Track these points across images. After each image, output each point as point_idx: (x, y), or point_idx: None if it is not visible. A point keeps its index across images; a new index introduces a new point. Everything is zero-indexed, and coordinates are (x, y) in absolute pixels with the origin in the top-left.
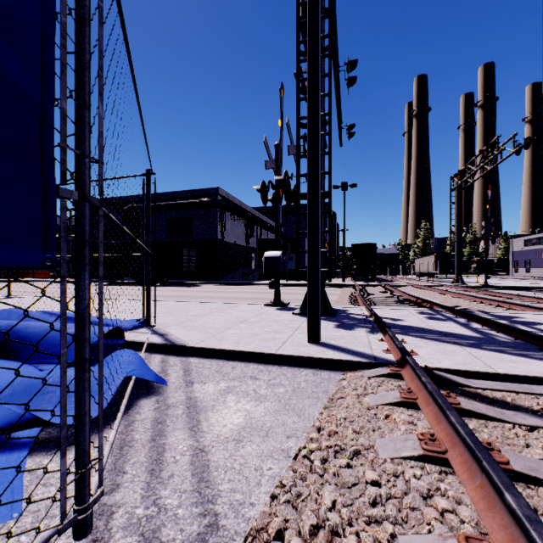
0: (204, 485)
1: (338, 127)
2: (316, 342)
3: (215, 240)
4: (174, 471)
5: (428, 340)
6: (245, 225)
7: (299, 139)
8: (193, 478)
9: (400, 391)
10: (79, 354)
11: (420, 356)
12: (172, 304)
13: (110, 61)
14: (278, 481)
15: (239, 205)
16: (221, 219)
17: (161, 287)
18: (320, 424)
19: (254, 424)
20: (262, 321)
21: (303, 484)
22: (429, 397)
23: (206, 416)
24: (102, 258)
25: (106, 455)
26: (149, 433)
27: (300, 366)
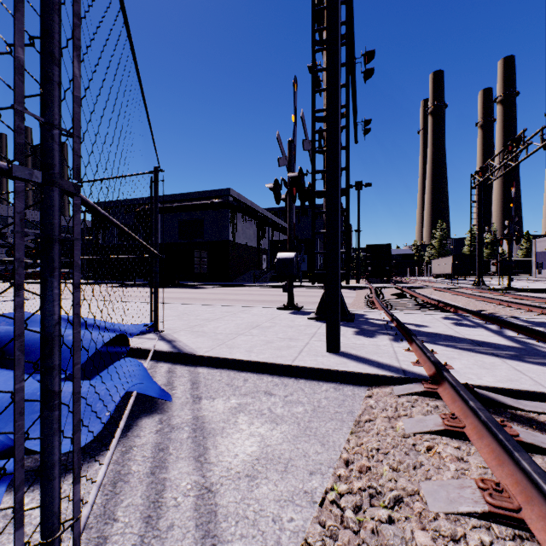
0: (211, 543)
1: (354, 123)
2: (336, 351)
3: (226, 241)
4: (174, 519)
5: (461, 350)
6: (257, 226)
7: (314, 133)
8: (196, 532)
9: (442, 416)
10: (44, 386)
11: (456, 370)
12: (182, 307)
13: (99, 23)
14: (302, 539)
15: (251, 206)
16: (233, 220)
17: (173, 288)
18: (348, 456)
19: (269, 454)
20: (275, 326)
21: (334, 545)
22: (482, 427)
23: (214, 441)
24: (78, 260)
25: (90, 502)
26: (148, 464)
27: (319, 380)
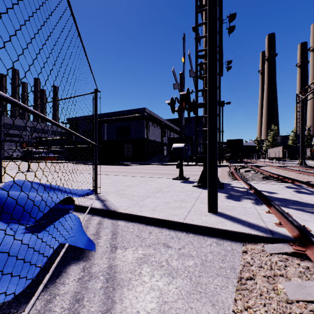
0: None
1: (221, 63)
2: (215, 212)
3: (143, 138)
4: None
5: (310, 214)
6: (160, 129)
7: (197, 66)
8: None
9: None
10: None
11: (313, 232)
12: (115, 177)
13: None
14: None
15: (157, 118)
16: (147, 126)
17: (112, 166)
18: None
19: None
20: (172, 191)
21: None
22: None
23: (121, 294)
24: None
25: None
26: None
27: (204, 235)
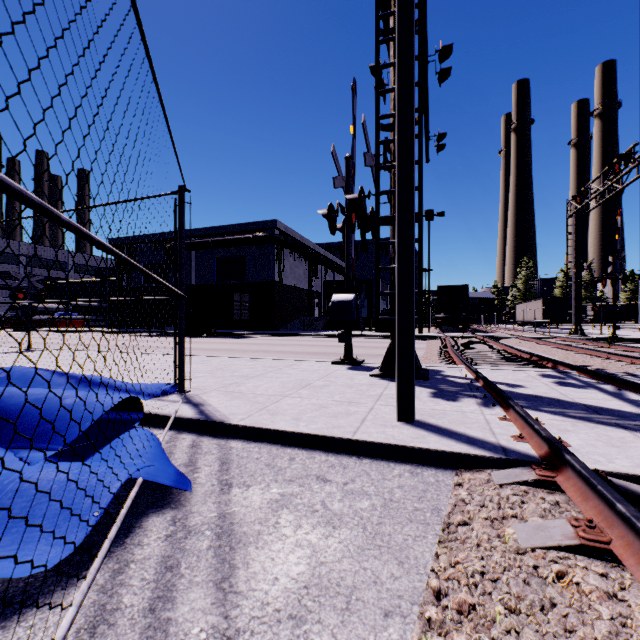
0: None
1: (425, 137)
2: (410, 420)
3: (271, 283)
4: None
5: (575, 420)
6: (307, 264)
7: (378, 145)
8: None
9: (573, 523)
10: None
11: (574, 449)
12: (217, 360)
13: None
14: None
15: (300, 241)
16: (279, 257)
17: (208, 338)
18: (439, 585)
19: (324, 579)
20: (330, 385)
21: None
22: None
23: (246, 555)
24: None
25: None
26: (148, 594)
27: (389, 459)
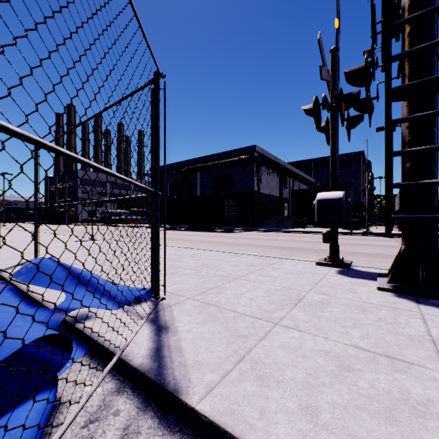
0: None
1: None
2: None
3: (251, 192)
4: None
5: None
6: (279, 178)
7: None
8: None
9: None
10: None
11: None
12: (206, 254)
13: None
14: None
15: (273, 160)
16: (257, 173)
17: (207, 232)
18: None
19: None
20: (331, 303)
21: None
22: None
23: None
24: None
25: None
26: None
27: None
